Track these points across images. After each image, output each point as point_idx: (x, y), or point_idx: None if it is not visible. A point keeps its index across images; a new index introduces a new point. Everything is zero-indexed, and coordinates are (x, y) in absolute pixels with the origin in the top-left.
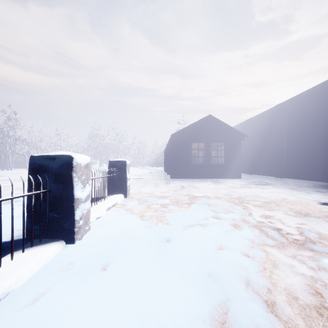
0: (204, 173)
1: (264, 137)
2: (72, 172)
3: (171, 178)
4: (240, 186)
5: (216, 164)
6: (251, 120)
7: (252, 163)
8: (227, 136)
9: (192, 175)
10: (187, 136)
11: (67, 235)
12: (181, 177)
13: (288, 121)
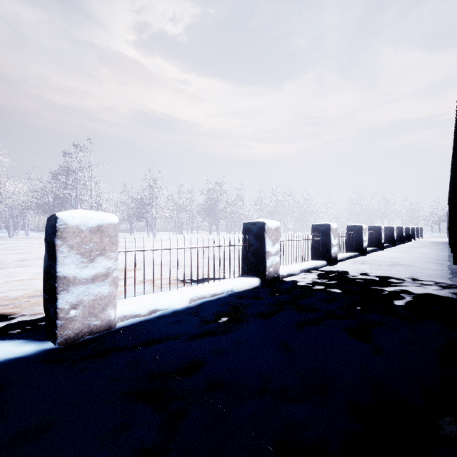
0: None
1: None
2: (418, 229)
3: (447, 237)
4: None
5: None
6: None
7: None
8: None
9: None
10: None
11: (418, 237)
12: None
13: None
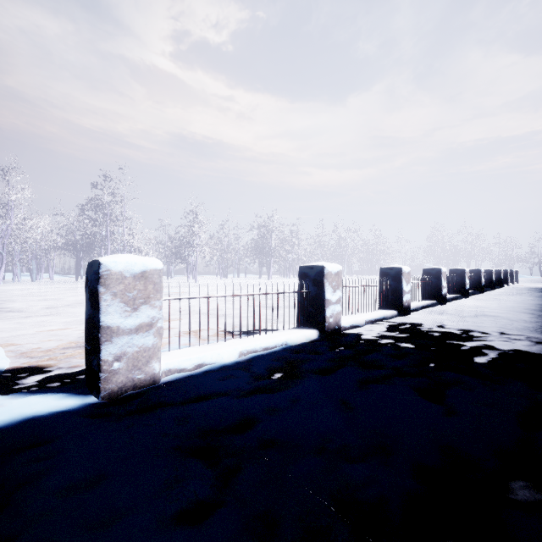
0: None
1: None
2: (513, 273)
3: None
4: None
5: None
6: None
7: None
8: None
9: None
10: None
11: (512, 282)
12: None
13: None
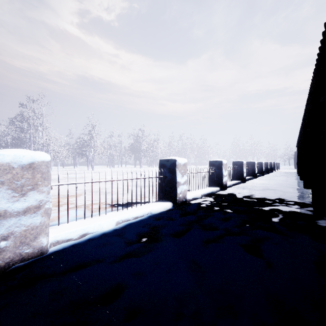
0: None
1: None
2: (277, 164)
3: (295, 169)
4: None
5: None
6: None
7: None
8: None
9: None
10: None
11: (277, 169)
12: None
13: None
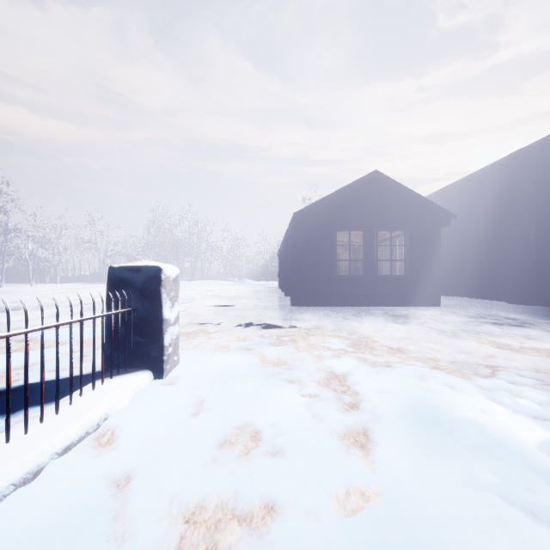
0: (362, 295)
1: (479, 222)
2: None
3: (293, 306)
4: (462, 330)
5: (387, 277)
6: (451, 189)
7: (452, 274)
8: (413, 216)
9: (337, 298)
10: (327, 217)
11: None
12: (315, 303)
13: (541, 184)
